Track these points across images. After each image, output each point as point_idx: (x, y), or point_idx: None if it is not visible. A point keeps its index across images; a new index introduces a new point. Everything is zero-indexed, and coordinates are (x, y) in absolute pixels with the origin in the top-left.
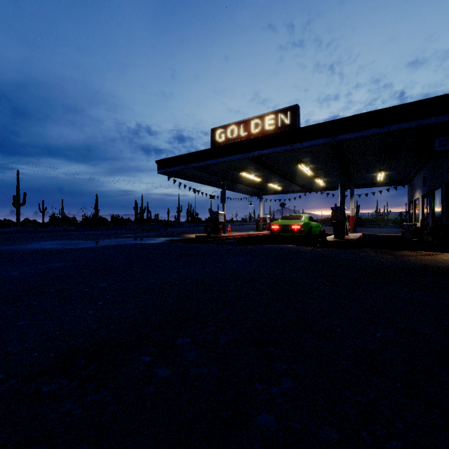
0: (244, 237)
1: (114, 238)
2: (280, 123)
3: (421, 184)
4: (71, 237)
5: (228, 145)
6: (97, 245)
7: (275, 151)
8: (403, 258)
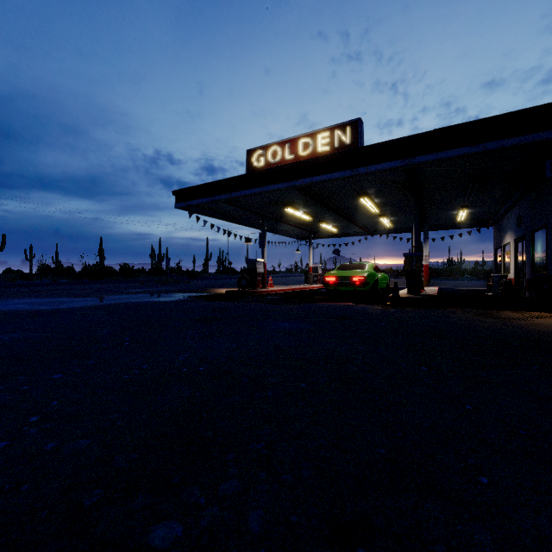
0: (290, 292)
1: (115, 294)
2: (338, 142)
3: (515, 225)
4: (56, 293)
5: (269, 170)
6: (87, 305)
7: (331, 178)
8: (511, 322)
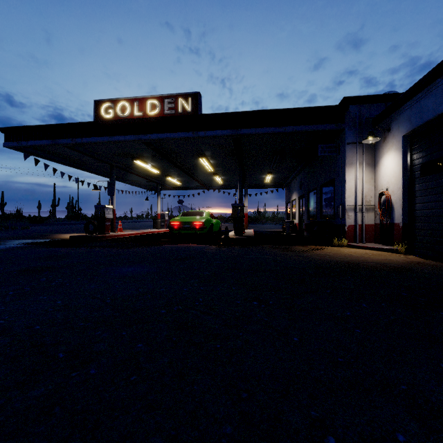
0: (139, 236)
1: None
2: (181, 108)
3: (298, 187)
4: None
5: (116, 121)
6: None
7: (176, 137)
8: (303, 254)
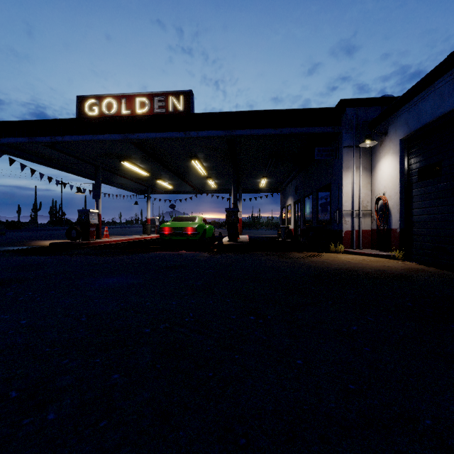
0: (127, 242)
1: None
2: (172, 107)
3: (293, 192)
4: None
5: (101, 118)
6: None
7: (166, 137)
8: (300, 261)
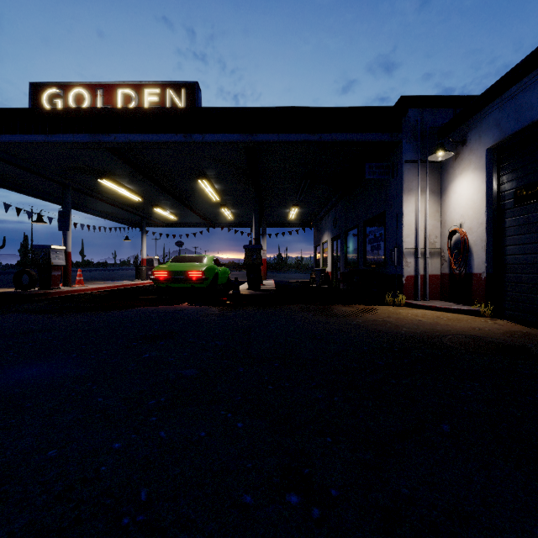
0: (109, 291)
1: None
2: (170, 104)
3: (331, 226)
4: None
5: (59, 110)
6: None
7: (157, 140)
8: (351, 321)
